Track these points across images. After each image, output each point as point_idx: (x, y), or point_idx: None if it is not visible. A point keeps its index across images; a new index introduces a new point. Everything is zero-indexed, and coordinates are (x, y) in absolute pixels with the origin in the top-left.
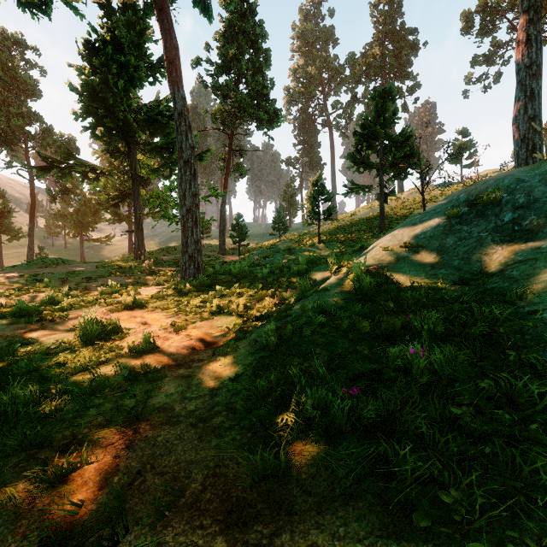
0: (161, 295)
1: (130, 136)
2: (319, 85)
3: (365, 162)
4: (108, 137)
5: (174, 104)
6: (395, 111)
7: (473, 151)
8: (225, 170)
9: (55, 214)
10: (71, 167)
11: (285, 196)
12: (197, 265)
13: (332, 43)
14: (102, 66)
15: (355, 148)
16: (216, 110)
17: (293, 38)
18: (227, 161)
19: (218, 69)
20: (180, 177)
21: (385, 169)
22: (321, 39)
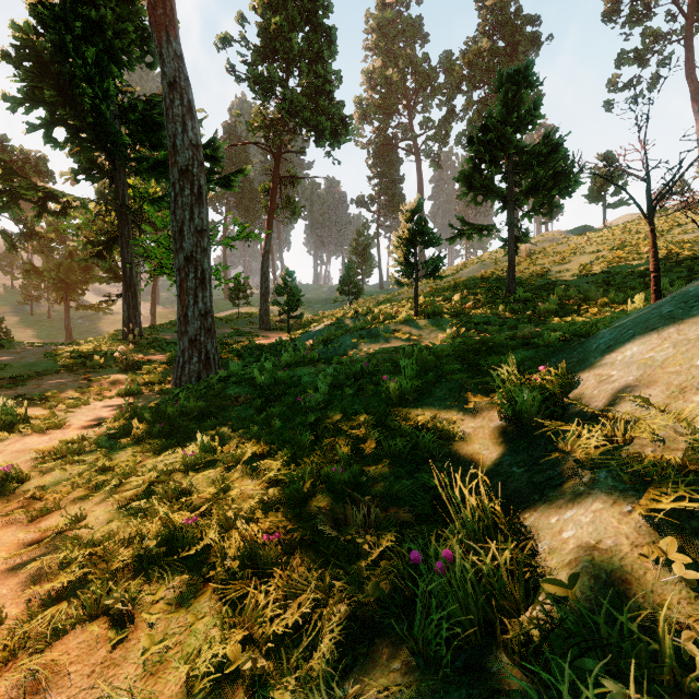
0: (79, 445)
1: (112, 144)
2: (402, 96)
3: (486, 187)
4: (74, 144)
5: (161, 66)
6: (536, 103)
7: (622, 184)
8: (268, 205)
9: (28, 269)
10: (12, 192)
11: (356, 247)
12: (205, 356)
13: (421, 39)
14: (56, 22)
15: (470, 163)
16: (253, 112)
17: (367, 33)
18: (272, 193)
19: (257, 54)
20: (174, 199)
21: (514, 200)
22: (405, 34)
